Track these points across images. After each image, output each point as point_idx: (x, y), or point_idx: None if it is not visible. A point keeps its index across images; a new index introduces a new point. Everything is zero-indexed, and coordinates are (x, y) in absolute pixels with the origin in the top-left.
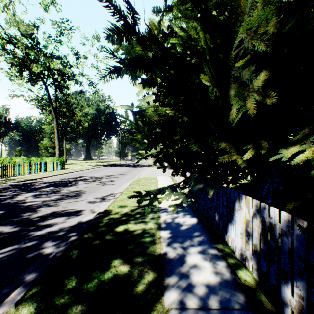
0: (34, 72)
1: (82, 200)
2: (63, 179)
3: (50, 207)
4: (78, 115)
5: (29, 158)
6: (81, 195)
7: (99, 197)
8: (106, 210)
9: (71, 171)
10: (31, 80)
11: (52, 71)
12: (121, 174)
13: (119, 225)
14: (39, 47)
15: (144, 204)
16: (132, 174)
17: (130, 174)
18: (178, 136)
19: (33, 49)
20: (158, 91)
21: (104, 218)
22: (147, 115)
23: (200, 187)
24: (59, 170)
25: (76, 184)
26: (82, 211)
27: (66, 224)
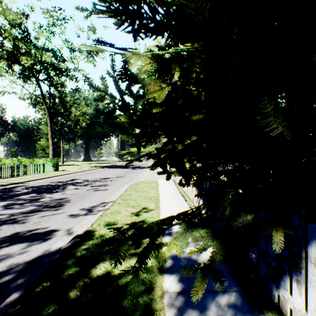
0: (25, 66)
1: (62, 213)
2: (51, 183)
3: (15, 225)
4: (76, 114)
5: (19, 159)
6: (64, 205)
7: (85, 209)
8: (87, 230)
9: (64, 174)
10: (23, 76)
11: (44, 65)
12: (118, 177)
13: (99, 264)
14: (29, 38)
15: (140, 220)
16: (130, 177)
17: (128, 177)
18: (199, 114)
19: (23, 40)
20: (159, 49)
21: (79, 247)
22: (138, 77)
23: (248, 220)
24: (51, 173)
25: (64, 189)
26: (55, 232)
27: (22, 258)
